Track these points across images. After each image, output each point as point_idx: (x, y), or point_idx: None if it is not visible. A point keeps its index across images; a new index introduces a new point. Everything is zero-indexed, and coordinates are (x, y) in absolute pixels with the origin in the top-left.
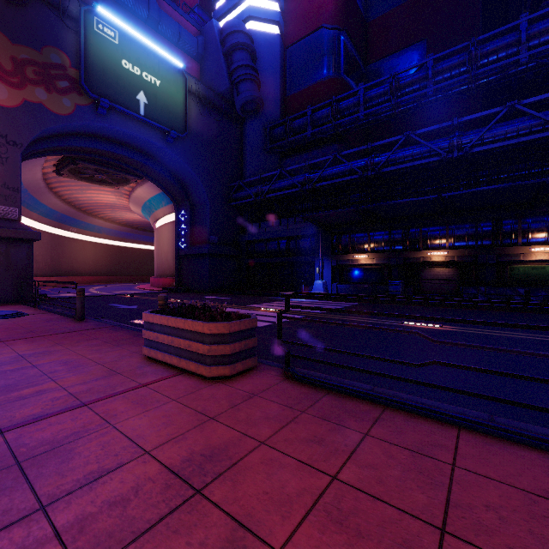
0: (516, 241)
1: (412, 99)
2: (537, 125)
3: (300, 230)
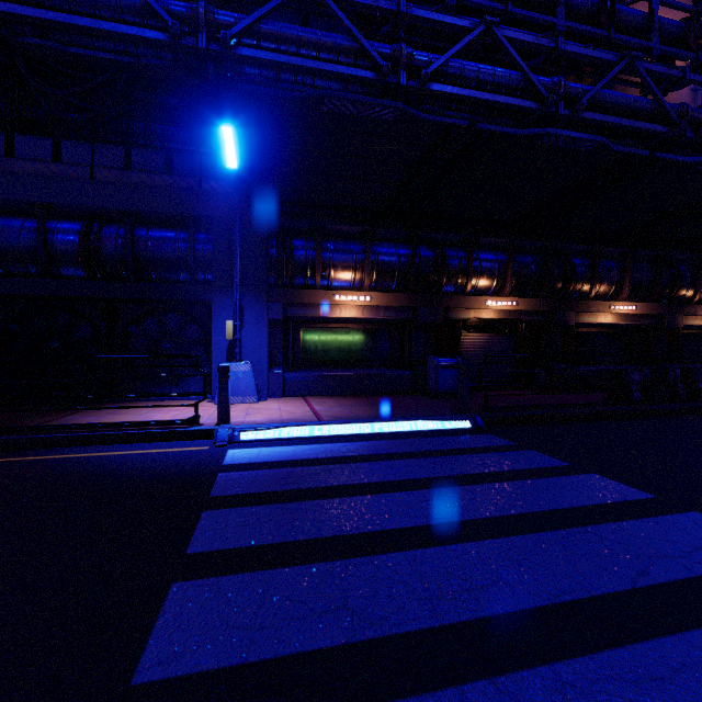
0: (583, 293)
1: (407, 2)
2: (650, 109)
3: (153, 194)
